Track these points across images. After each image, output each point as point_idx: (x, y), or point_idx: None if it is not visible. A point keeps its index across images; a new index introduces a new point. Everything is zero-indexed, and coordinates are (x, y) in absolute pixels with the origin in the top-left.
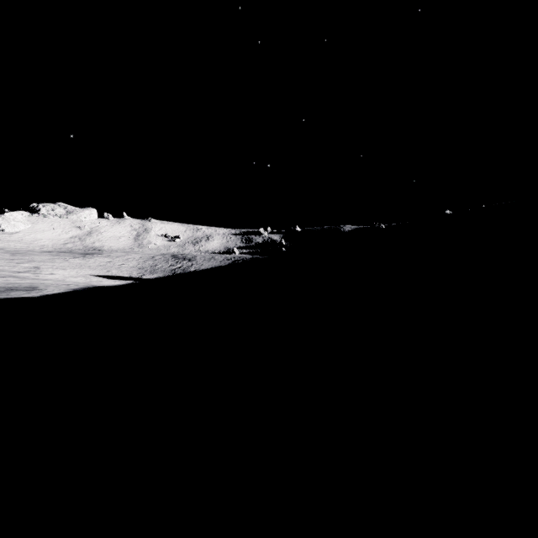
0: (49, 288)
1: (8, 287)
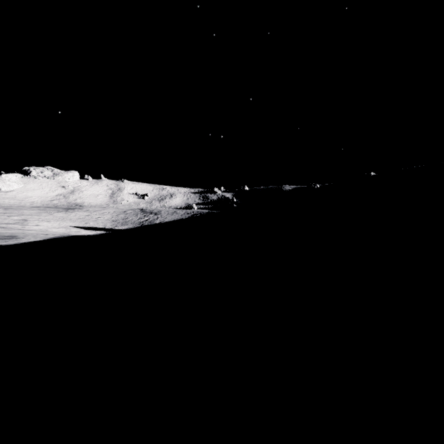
0: (26, 237)
1: None
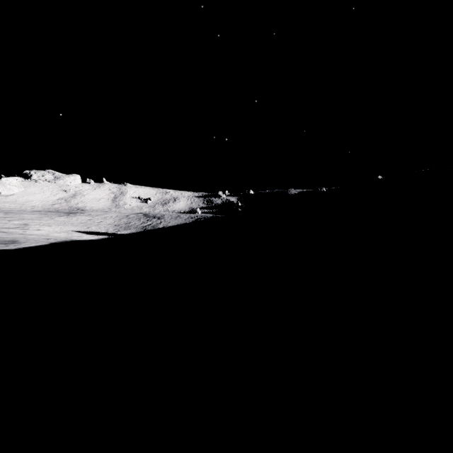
0: (28, 242)
1: None
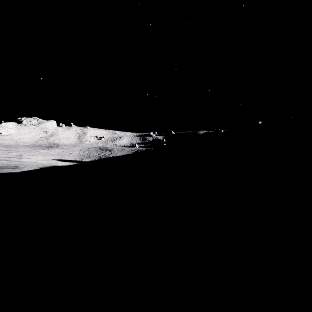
0: (26, 167)
1: (2, 166)
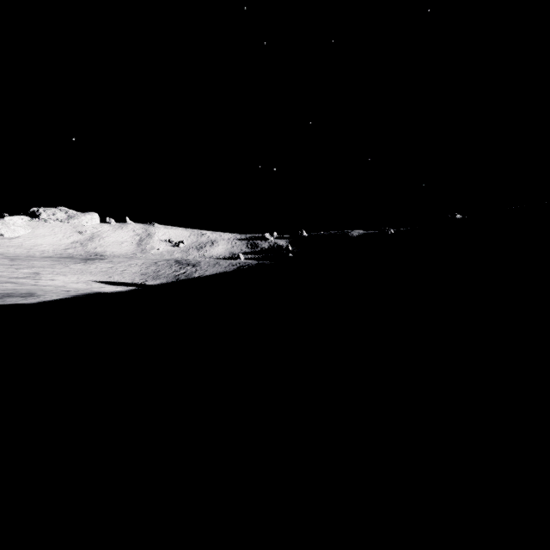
0: (47, 294)
1: (5, 293)
